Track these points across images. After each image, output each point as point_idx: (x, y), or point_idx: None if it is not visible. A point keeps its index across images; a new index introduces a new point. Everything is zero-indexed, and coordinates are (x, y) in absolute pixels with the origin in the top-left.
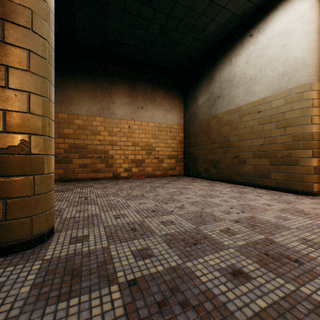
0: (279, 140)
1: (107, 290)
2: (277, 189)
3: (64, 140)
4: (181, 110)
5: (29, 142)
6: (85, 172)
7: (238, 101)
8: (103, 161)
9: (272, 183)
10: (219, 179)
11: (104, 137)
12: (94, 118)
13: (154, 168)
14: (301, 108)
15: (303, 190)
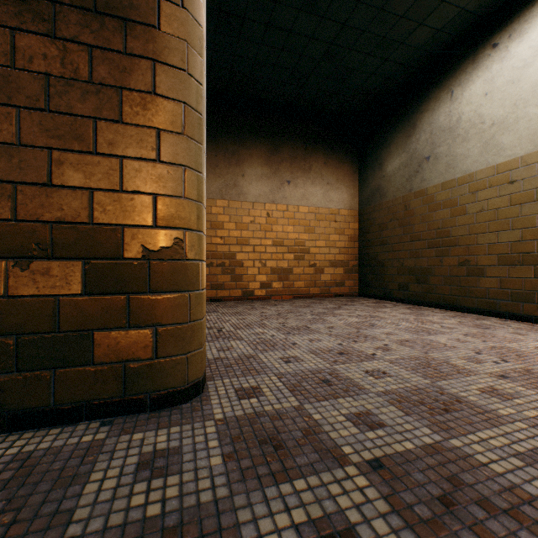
0: None
1: (341, 472)
2: None
3: None
4: (354, 183)
5: (184, 241)
6: None
7: (468, 165)
8: (228, 270)
9: None
10: (429, 303)
11: (228, 232)
12: (214, 201)
13: (308, 282)
14: None
15: None
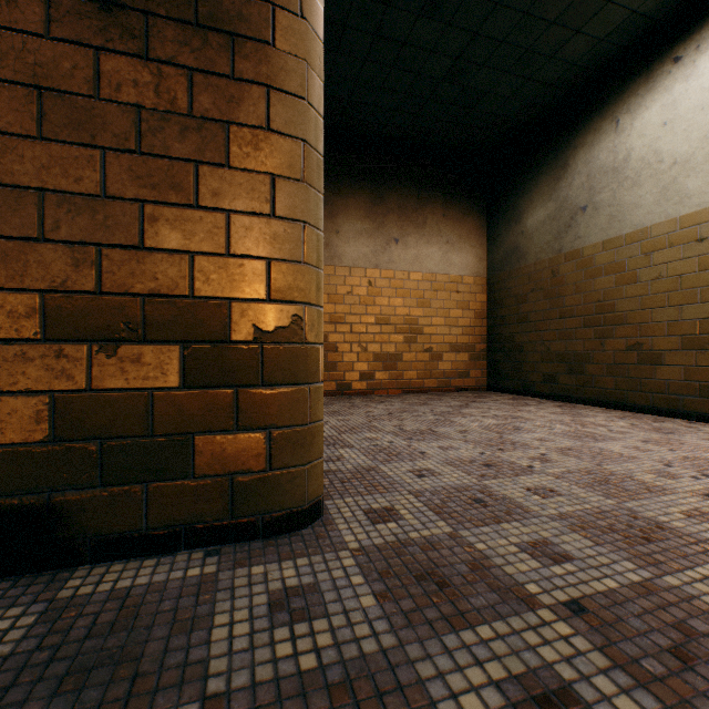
0: None
1: (532, 616)
2: None
3: None
4: (481, 242)
5: (304, 319)
6: None
7: (639, 217)
8: None
9: None
10: (585, 400)
11: None
12: None
13: (422, 372)
14: None
15: None
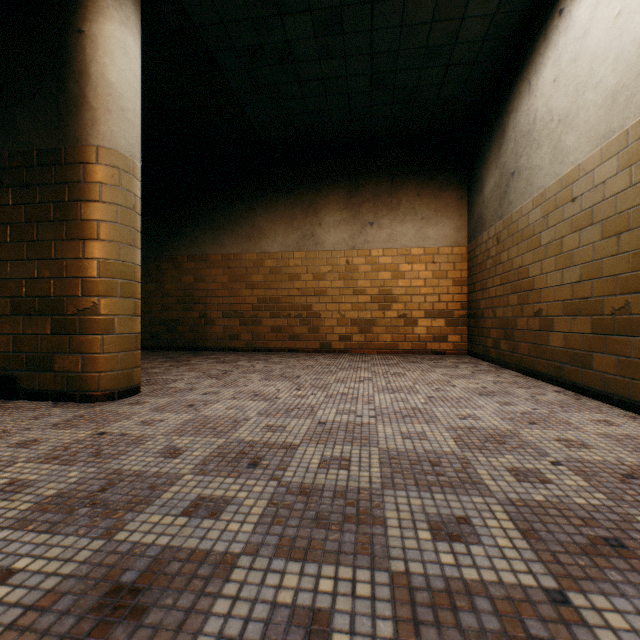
0: (607, 268)
1: (84, 432)
2: (604, 397)
3: (252, 291)
4: (461, 213)
5: (99, 304)
6: (278, 339)
7: (540, 179)
8: (305, 322)
9: (595, 380)
10: (513, 366)
11: (305, 284)
12: (291, 254)
13: (396, 336)
14: None
15: None
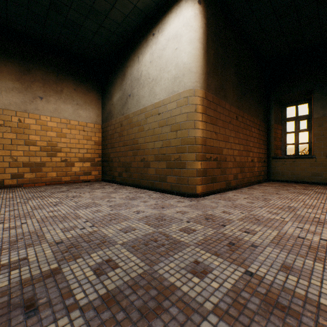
0: (173, 143)
1: None
2: (172, 192)
3: None
4: (99, 107)
5: None
6: None
7: (144, 102)
8: None
9: (168, 186)
10: (130, 184)
11: None
12: None
13: (61, 173)
14: (187, 113)
15: (189, 192)
